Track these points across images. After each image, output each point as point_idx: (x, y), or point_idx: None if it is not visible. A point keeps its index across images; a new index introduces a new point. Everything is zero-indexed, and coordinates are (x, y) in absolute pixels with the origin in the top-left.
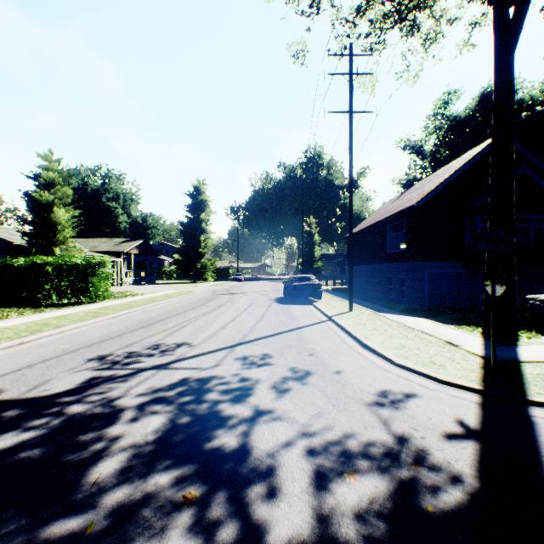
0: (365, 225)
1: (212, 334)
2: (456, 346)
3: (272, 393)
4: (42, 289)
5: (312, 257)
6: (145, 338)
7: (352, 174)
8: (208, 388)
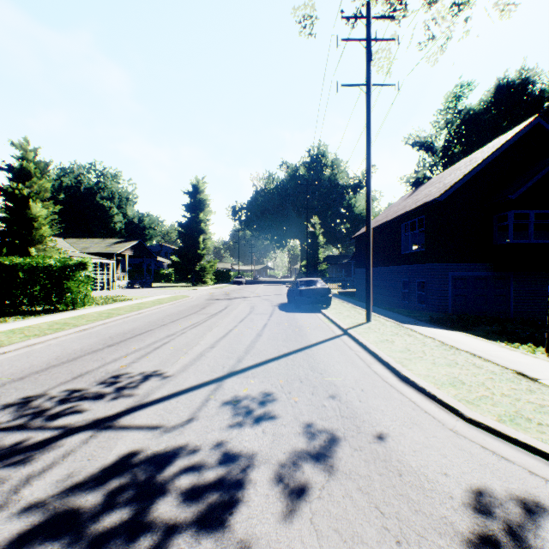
0: (376, 224)
1: (197, 357)
2: (536, 381)
3: (276, 501)
4: (11, 294)
5: (316, 259)
6: (106, 364)
7: (370, 159)
8: (162, 484)
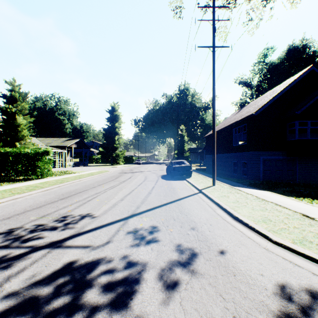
0: (218, 129)
1: (113, 205)
2: (314, 219)
3: (159, 291)
4: (5, 170)
5: (183, 150)
6: (59, 210)
7: (214, 90)
8: (90, 281)
